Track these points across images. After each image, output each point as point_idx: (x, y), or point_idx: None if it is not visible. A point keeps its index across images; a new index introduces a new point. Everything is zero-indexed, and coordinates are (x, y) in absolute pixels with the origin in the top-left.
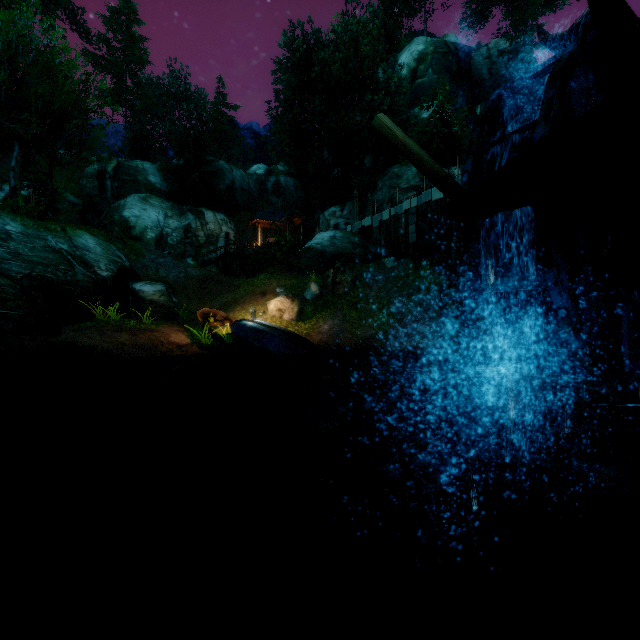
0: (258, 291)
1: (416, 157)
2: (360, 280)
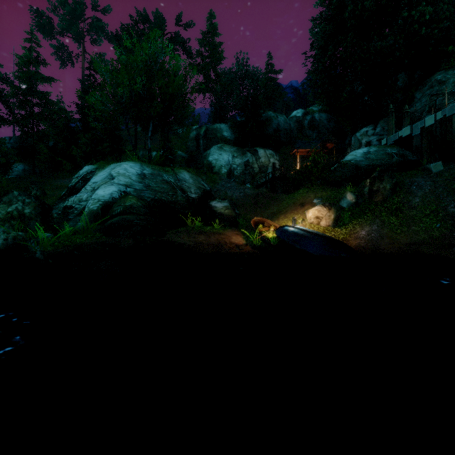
0: (298, 203)
1: None
2: (400, 187)
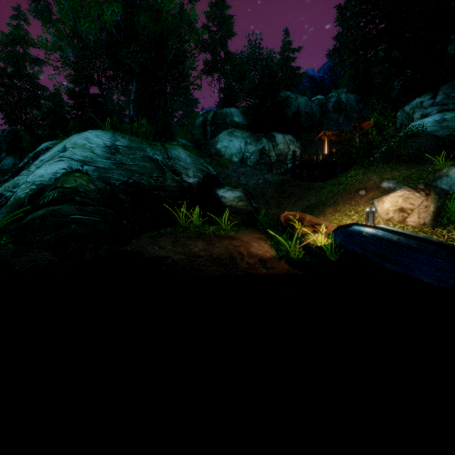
0: (352, 189)
1: None
2: None
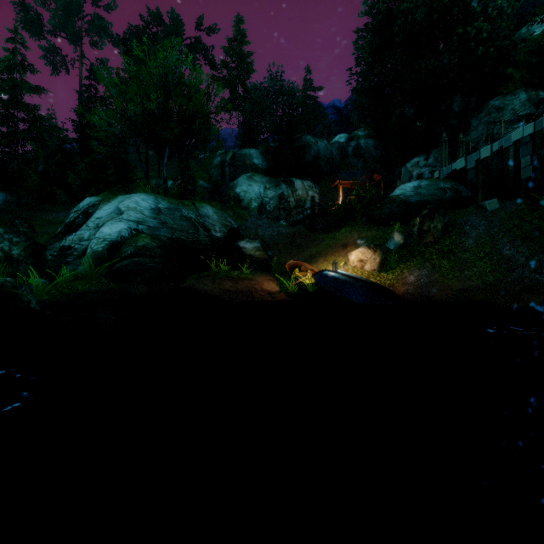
0: (339, 243)
1: None
2: (452, 227)
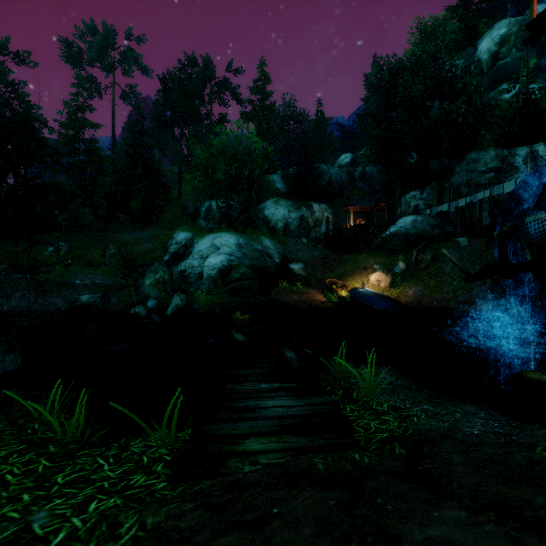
0: (361, 267)
1: (454, 263)
2: (438, 257)
